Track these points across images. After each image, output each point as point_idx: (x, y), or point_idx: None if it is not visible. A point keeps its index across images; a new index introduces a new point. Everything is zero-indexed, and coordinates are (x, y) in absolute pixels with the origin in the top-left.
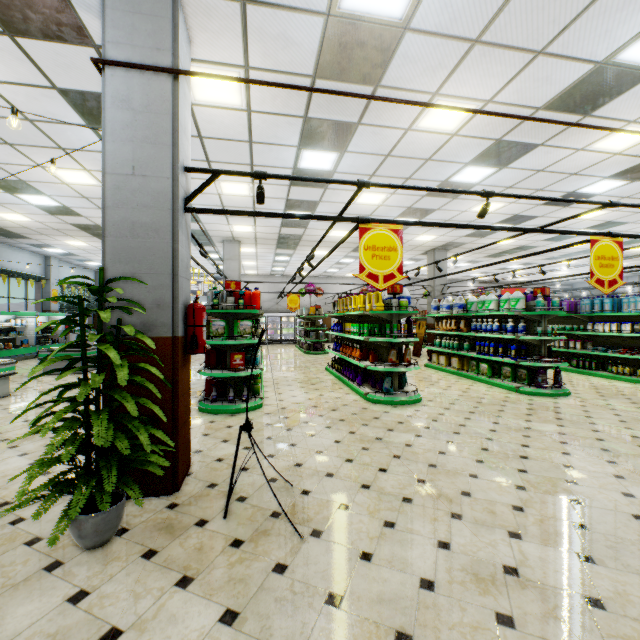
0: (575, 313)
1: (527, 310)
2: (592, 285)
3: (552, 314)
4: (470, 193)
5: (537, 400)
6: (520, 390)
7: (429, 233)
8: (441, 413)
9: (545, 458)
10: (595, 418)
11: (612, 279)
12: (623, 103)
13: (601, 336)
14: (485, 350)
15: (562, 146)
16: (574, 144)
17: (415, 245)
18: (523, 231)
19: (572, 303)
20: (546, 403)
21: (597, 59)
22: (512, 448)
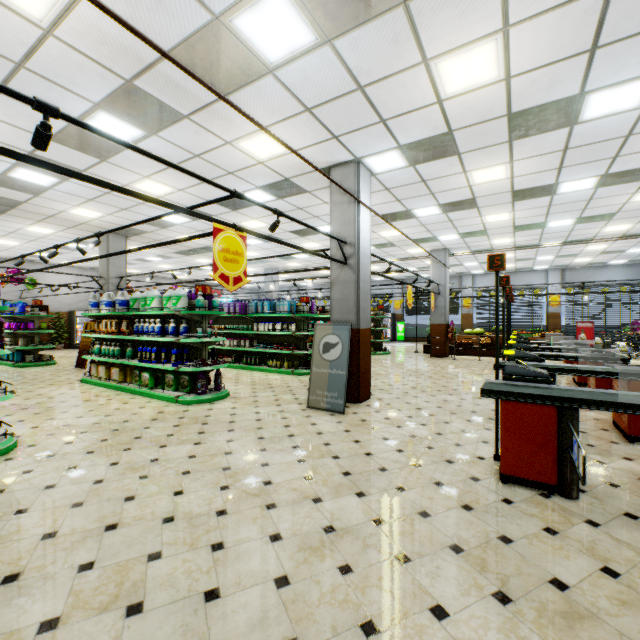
0: (246, 314)
1: (191, 309)
2: (217, 280)
3: (214, 314)
4: (0, 88)
5: (193, 410)
6: (180, 400)
7: (90, 207)
8: (30, 469)
9: (145, 515)
10: (238, 422)
11: (238, 276)
12: (253, 98)
13: (264, 334)
14: (148, 356)
15: (211, 130)
16: (222, 133)
17: (76, 221)
18: (119, 191)
19: (244, 304)
20: (200, 412)
21: (213, 8)
22: (105, 512)
